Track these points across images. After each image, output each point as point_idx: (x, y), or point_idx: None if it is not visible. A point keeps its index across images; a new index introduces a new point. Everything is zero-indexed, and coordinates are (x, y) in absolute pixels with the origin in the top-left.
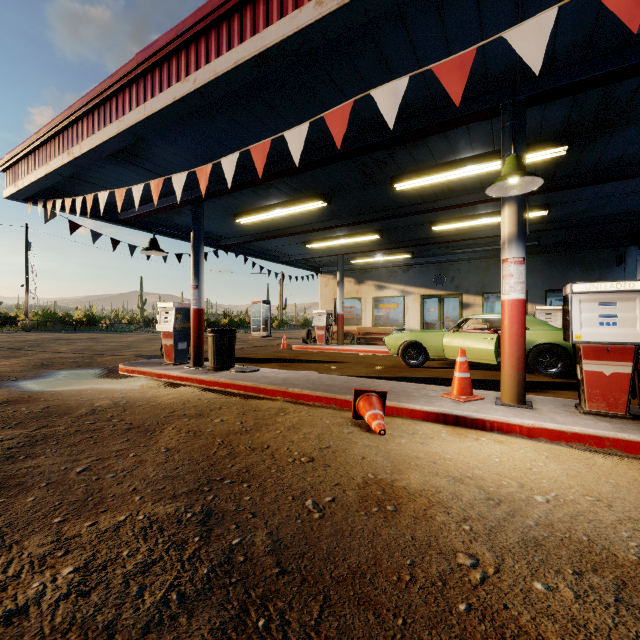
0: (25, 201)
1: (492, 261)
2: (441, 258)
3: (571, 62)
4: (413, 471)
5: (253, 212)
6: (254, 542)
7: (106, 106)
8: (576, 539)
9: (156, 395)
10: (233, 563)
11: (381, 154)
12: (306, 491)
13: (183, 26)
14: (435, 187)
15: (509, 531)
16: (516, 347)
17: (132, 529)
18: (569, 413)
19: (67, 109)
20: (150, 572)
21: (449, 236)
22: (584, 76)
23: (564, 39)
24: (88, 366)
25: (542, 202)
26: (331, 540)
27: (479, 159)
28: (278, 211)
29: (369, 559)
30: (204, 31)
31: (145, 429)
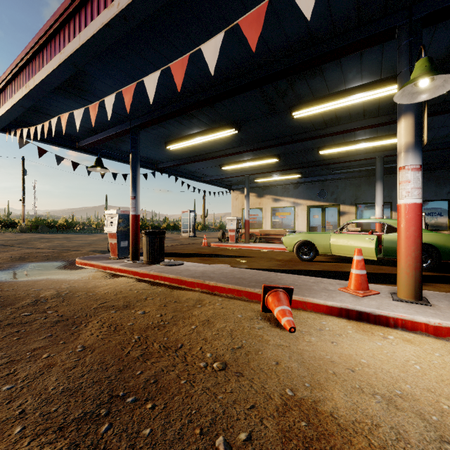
0: (2, 131)
1: (363, 179)
2: (323, 177)
3: None
4: (334, 385)
5: (180, 140)
6: None
7: (52, 43)
8: None
9: (97, 285)
10: None
11: (283, 84)
12: (217, 419)
13: None
14: (325, 116)
15: None
16: (413, 247)
17: None
18: None
19: (23, 49)
20: None
21: (331, 159)
22: None
23: None
24: (54, 259)
25: None
26: None
27: (366, 87)
28: (199, 138)
29: None
30: None
31: (72, 322)
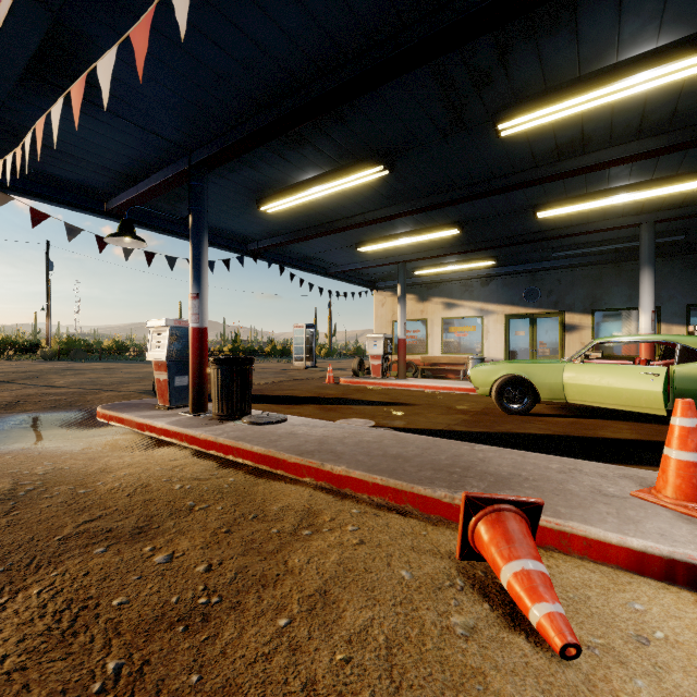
0: None
1: (607, 267)
2: (534, 266)
3: None
4: None
5: (283, 193)
6: None
7: None
8: None
9: (108, 466)
10: None
11: (486, 55)
12: None
13: None
14: (561, 133)
15: None
16: None
17: None
18: None
19: None
20: None
21: (555, 230)
22: None
23: None
24: (67, 407)
25: None
26: None
27: (665, 54)
28: (317, 188)
29: None
30: None
31: None
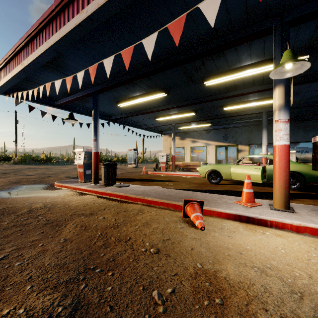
0: (4, 94)
1: (254, 127)
2: (226, 126)
3: None
4: (228, 261)
5: (127, 100)
6: None
7: (40, 35)
8: None
9: (70, 200)
10: None
11: (198, 63)
12: (153, 281)
13: None
14: (227, 84)
15: None
16: (284, 174)
17: None
18: None
19: (20, 39)
20: None
21: (232, 113)
22: None
23: None
24: (39, 183)
25: None
26: None
27: (254, 65)
28: (140, 99)
29: None
30: None
31: (56, 224)
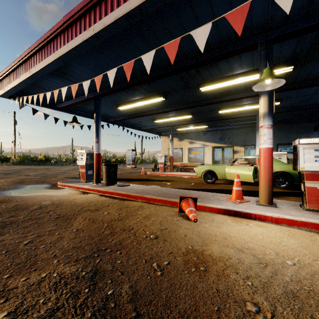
0: (9, 98)
1: (249, 129)
2: (223, 127)
3: (298, 17)
4: (214, 244)
5: (126, 103)
6: (121, 293)
7: (48, 46)
8: (317, 292)
9: (75, 198)
10: (107, 308)
11: (193, 71)
12: (153, 257)
13: (87, 0)
14: (221, 89)
15: (275, 286)
16: (267, 173)
17: (48, 283)
18: (297, 210)
19: (28, 48)
20: (54, 316)
21: (227, 116)
22: (306, 25)
23: (296, 3)
24: (42, 183)
25: (277, 97)
26: (168, 291)
27: (245, 74)
28: (139, 103)
29: (191, 306)
30: (98, 2)
31: (66, 218)
